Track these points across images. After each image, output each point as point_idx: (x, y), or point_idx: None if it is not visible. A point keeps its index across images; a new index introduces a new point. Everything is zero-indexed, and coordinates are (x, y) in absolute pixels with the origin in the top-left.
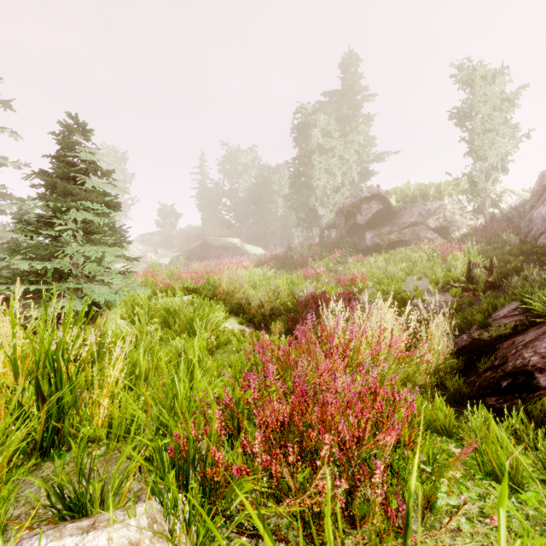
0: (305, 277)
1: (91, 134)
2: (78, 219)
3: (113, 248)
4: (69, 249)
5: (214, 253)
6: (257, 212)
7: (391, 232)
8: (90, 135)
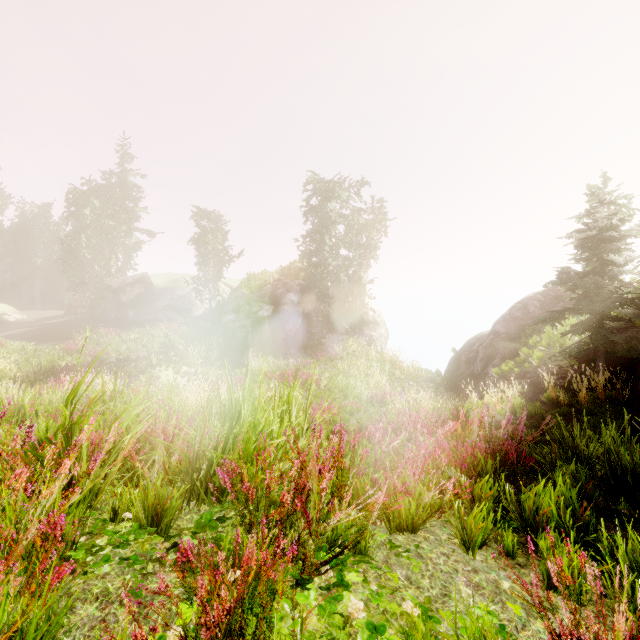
0: (67, 351)
1: None
2: None
3: None
4: None
5: None
6: (3, 258)
7: (148, 311)
8: None
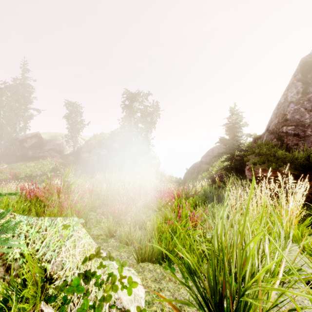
0: None
1: None
2: None
3: None
4: None
5: None
6: None
7: (40, 151)
8: None
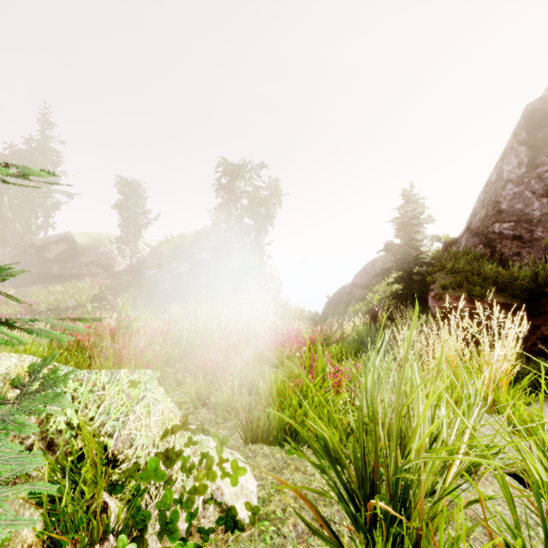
0: None
1: None
2: None
3: None
4: None
5: None
6: None
7: (72, 266)
8: None
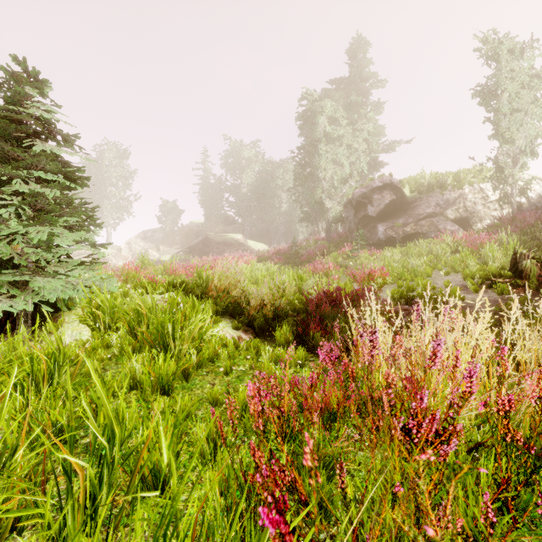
0: (313, 273)
1: (48, 88)
2: (21, 191)
3: (78, 233)
4: (7, 230)
5: (216, 250)
6: (260, 207)
7: (406, 224)
8: (46, 89)
